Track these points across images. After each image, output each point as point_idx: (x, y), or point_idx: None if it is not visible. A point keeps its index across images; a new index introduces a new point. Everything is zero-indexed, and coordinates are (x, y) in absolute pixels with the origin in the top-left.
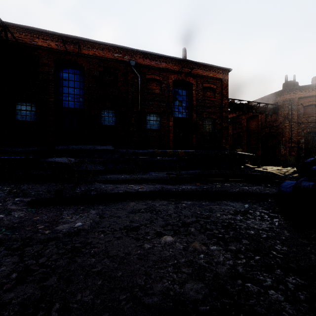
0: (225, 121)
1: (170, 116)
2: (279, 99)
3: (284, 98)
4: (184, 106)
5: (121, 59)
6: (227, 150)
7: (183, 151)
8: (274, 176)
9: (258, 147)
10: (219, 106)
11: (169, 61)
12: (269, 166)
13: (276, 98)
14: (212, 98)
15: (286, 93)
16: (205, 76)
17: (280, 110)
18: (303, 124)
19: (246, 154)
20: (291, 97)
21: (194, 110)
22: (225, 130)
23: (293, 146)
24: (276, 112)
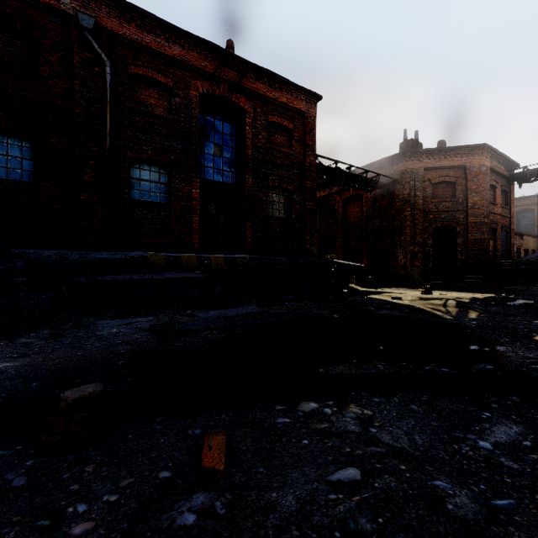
0: (311, 199)
1: (192, 174)
2: (396, 170)
3: (403, 168)
4: (227, 159)
5: (51, 1)
6: (315, 256)
7: (223, 256)
8: (435, 320)
9: (362, 252)
10: (299, 167)
11: (191, 46)
12: (391, 288)
13: (391, 167)
14: (285, 148)
15: (406, 158)
16: (271, 100)
17: (398, 189)
18: (431, 214)
19: (350, 265)
20: (413, 166)
21: (250, 168)
22: (310, 216)
23: (417, 251)
24: (391, 191)
